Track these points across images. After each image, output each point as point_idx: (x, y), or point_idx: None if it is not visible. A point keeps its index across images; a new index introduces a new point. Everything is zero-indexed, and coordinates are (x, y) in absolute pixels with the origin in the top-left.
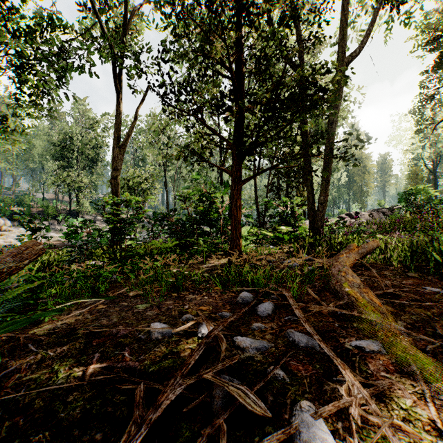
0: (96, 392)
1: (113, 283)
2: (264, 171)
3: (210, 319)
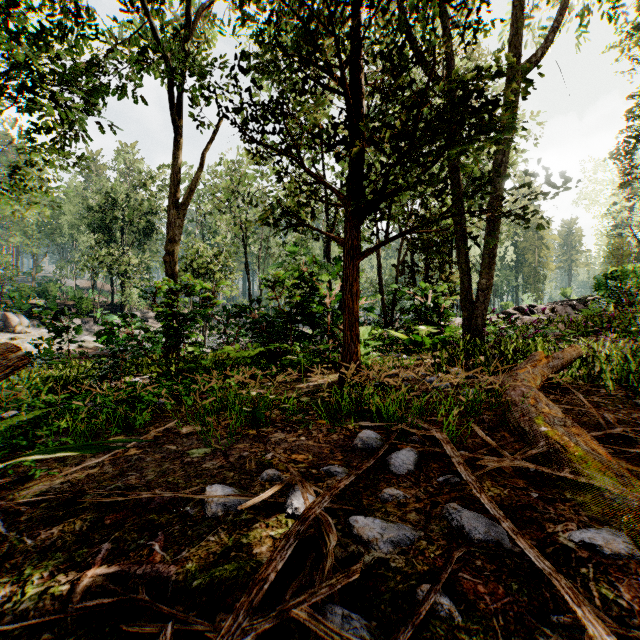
0: (85, 633)
1: (161, 412)
2: (395, 237)
3: (308, 478)
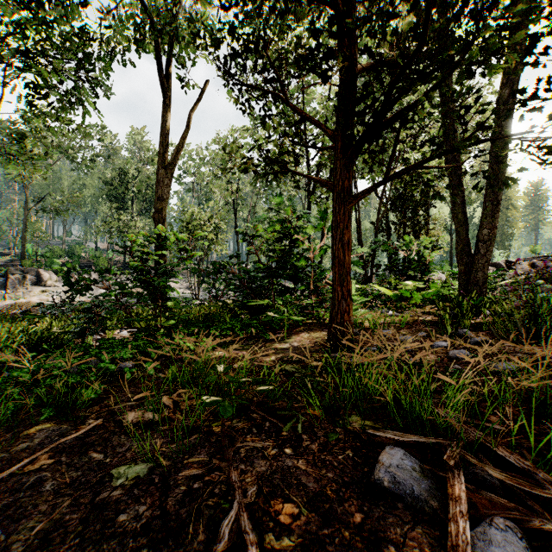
0: None
1: (122, 379)
2: (397, 174)
3: None
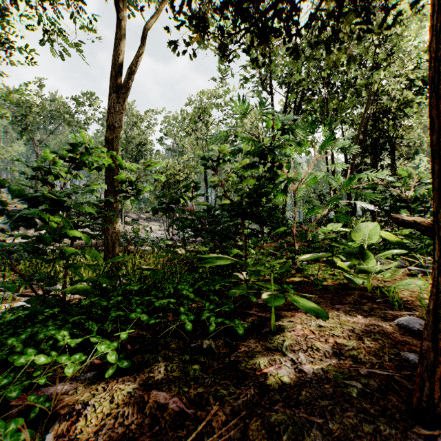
0: None
1: None
2: None
3: None
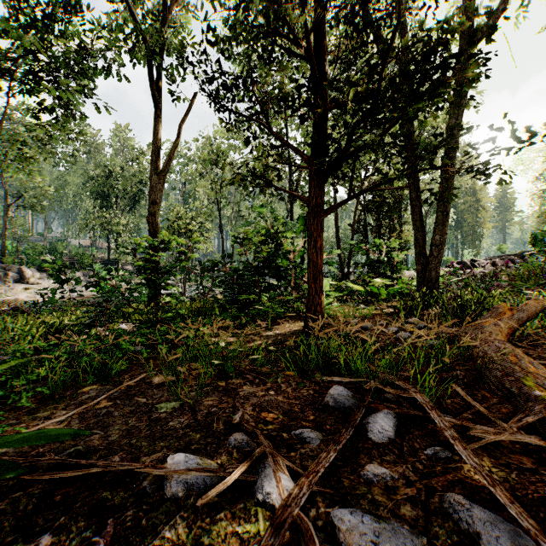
0: None
1: (138, 359)
2: (357, 195)
3: (279, 446)
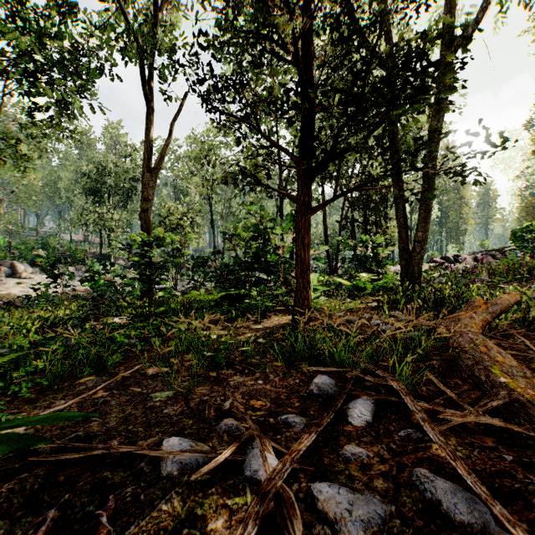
0: None
1: (132, 351)
2: (343, 194)
3: (266, 429)
